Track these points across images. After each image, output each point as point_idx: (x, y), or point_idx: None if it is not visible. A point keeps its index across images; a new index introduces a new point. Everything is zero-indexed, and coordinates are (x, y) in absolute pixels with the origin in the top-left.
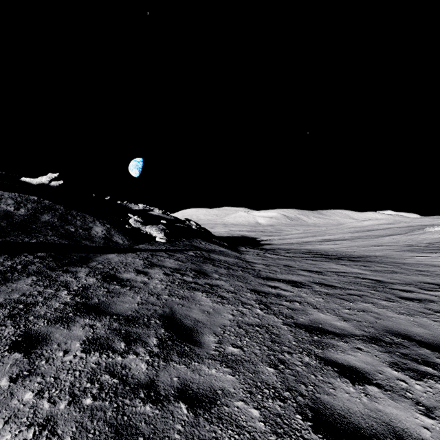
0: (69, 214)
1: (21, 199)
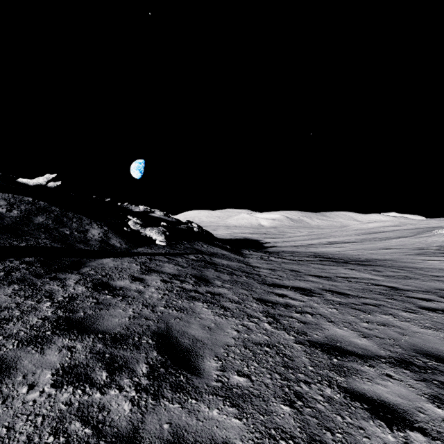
0: (64, 215)
1: (15, 200)
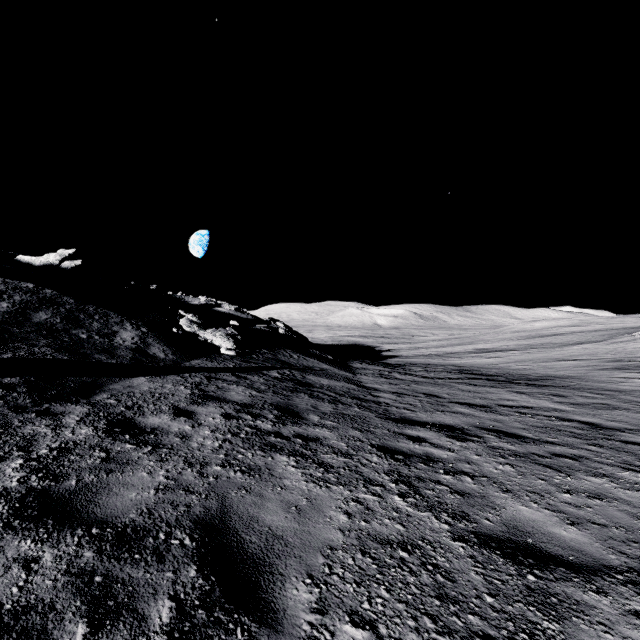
0: (82, 310)
1: (6, 287)
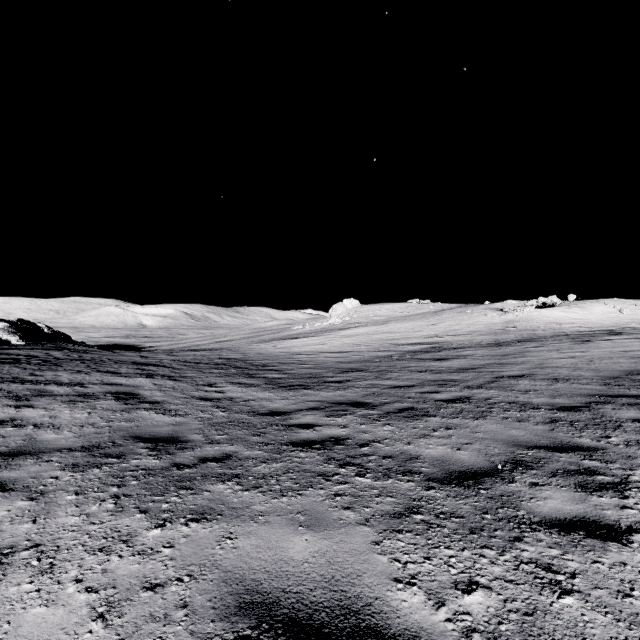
0: None
1: None
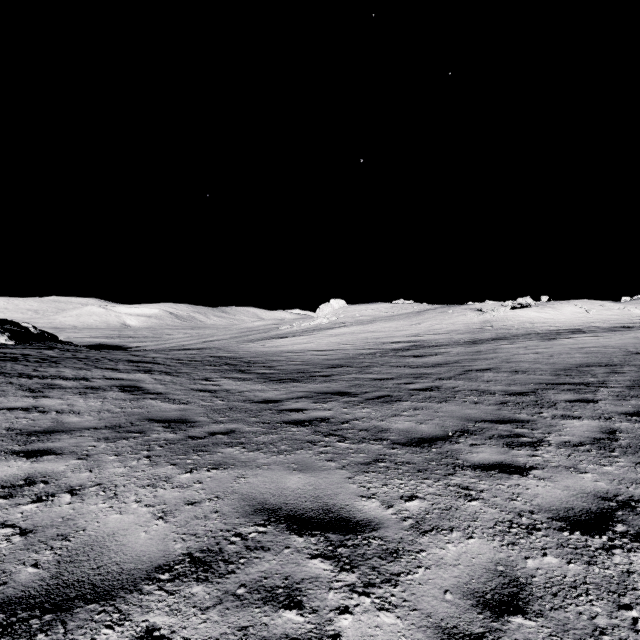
0: None
1: None
